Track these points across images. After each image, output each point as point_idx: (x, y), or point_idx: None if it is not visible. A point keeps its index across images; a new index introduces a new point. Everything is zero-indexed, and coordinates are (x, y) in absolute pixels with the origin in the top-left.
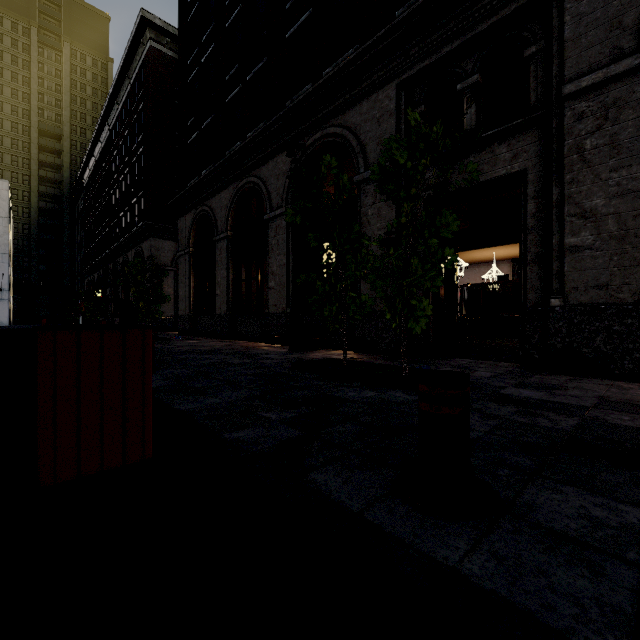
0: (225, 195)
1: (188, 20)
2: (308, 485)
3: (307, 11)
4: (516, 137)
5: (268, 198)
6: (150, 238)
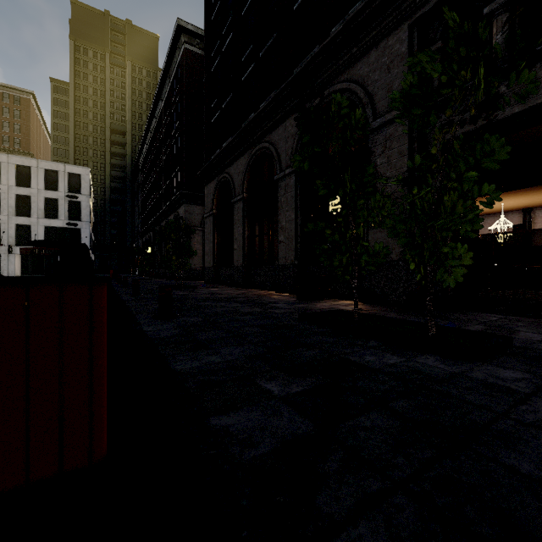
0: (241, 162)
1: (212, 18)
2: None
3: None
4: None
5: (278, 160)
6: (184, 204)
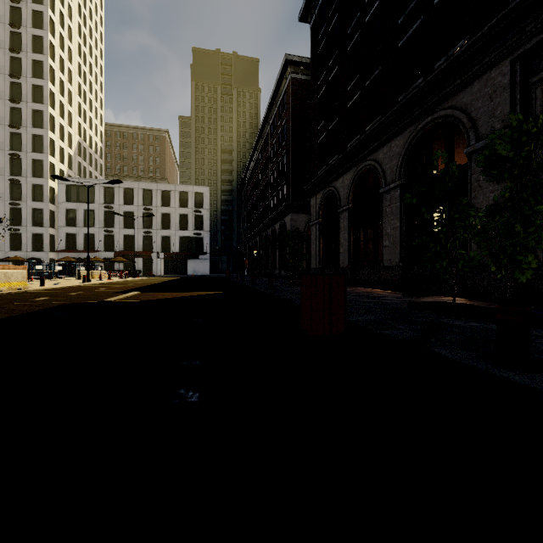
0: (347, 177)
1: (318, 52)
2: (429, 350)
3: (418, 19)
4: None
5: (383, 176)
6: (290, 213)
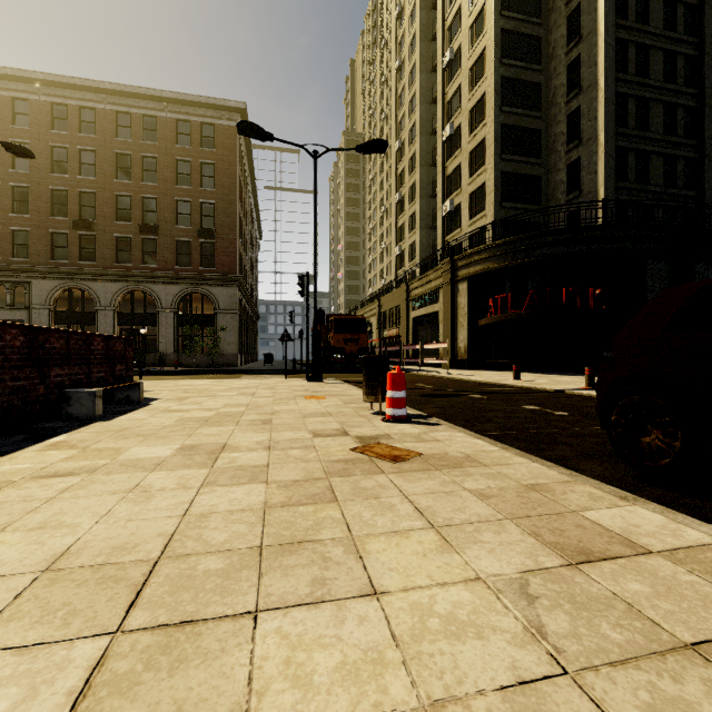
0: None
1: None
2: None
3: None
4: (22, 311)
5: None
6: None
